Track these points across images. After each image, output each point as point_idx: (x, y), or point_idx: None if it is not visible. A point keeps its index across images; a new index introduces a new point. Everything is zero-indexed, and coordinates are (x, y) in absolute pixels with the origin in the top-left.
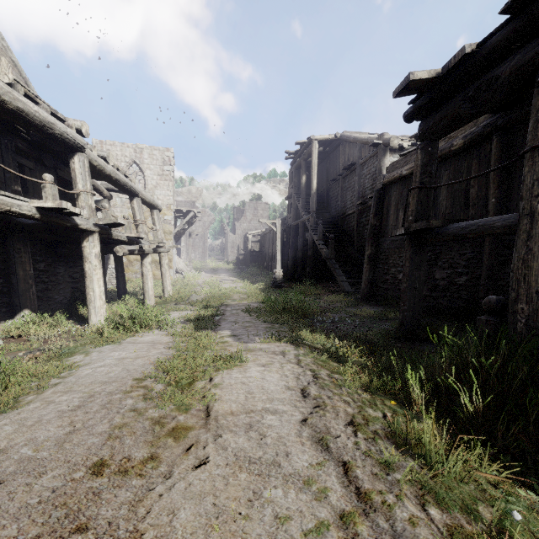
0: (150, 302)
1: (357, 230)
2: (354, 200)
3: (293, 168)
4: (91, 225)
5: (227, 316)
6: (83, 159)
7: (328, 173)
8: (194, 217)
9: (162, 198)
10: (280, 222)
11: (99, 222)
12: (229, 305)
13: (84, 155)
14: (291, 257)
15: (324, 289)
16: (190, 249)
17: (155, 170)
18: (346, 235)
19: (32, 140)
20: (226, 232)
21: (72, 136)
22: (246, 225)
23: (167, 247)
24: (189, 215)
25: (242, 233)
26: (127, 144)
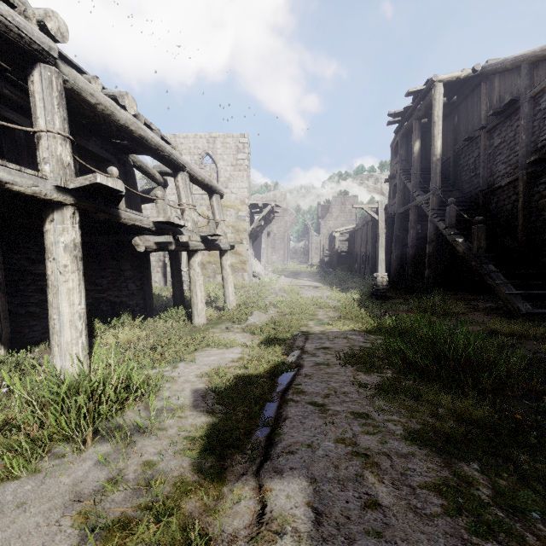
0: (199, 319)
1: (524, 207)
2: (516, 160)
3: (398, 137)
4: (48, 188)
5: (306, 374)
6: (49, 76)
7: (456, 132)
8: (271, 213)
9: (235, 191)
10: (383, 207)
11: (69, 185)
12: (311, 334)
13: (51, 69)
14: (396, 256)
15: (462, 303)
16: (269, 250)
17: (228, 160)
18: (496, 219)
19: (18, 80)
20: (309, 232)
21: (12, 20)
22: (331, 222)
23: (223, 240)
24: (266, 209)
25: (328, 232)
26: (200, 134)
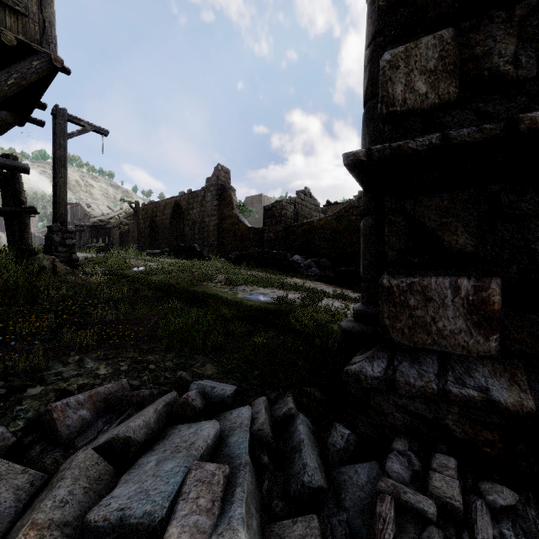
0: None
1: None
2: None
3: None
4: None
5: None
6: None
7: (75, 214)
8: None
9: None
10: None
11: None
12: None
13: None
14: None
15: None
16: None
17: None
18: None
19: None
20: None
21: None
22: None
23: None
24: None
25: None
26: None
